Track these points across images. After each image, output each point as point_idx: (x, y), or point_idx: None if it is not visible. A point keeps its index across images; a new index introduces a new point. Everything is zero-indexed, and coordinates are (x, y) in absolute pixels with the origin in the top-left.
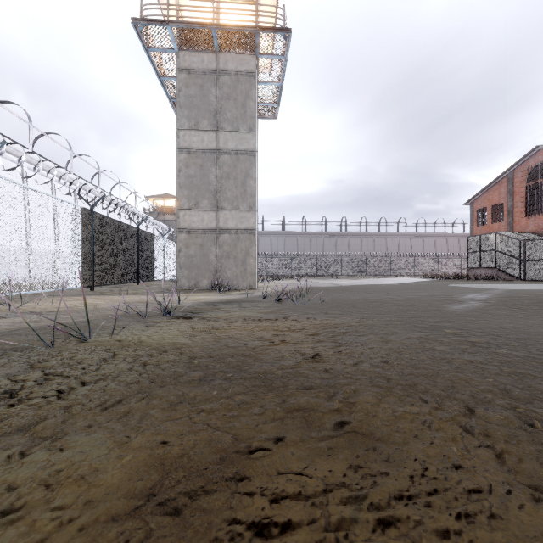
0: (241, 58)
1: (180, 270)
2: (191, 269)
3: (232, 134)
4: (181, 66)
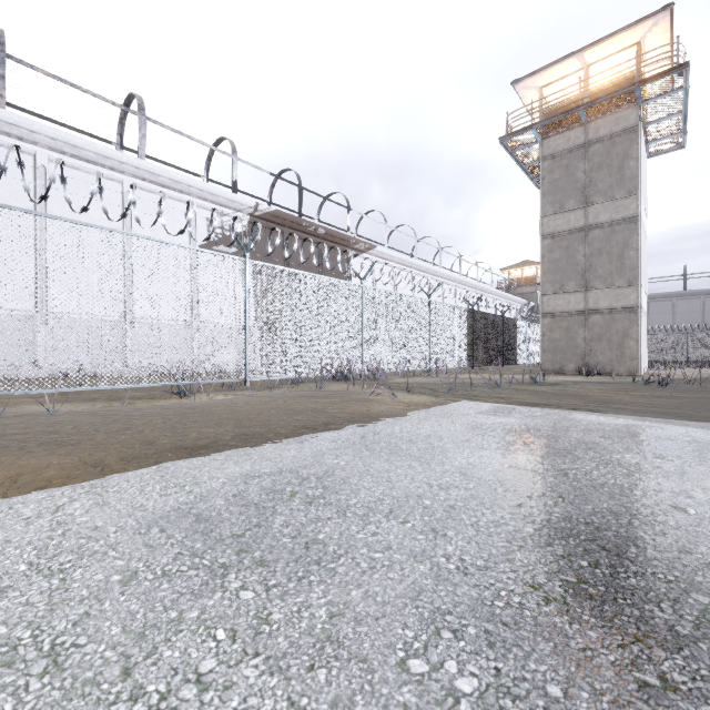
0: (616, 117)
1: (543, 354)
2: (555, 353)
3: (605, 205)
4: (545, 154)
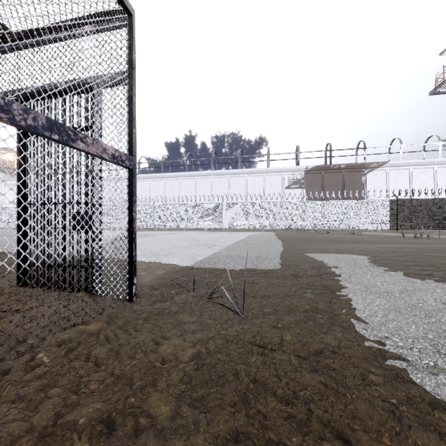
0: None
1: None
2: None
3: None
4: None
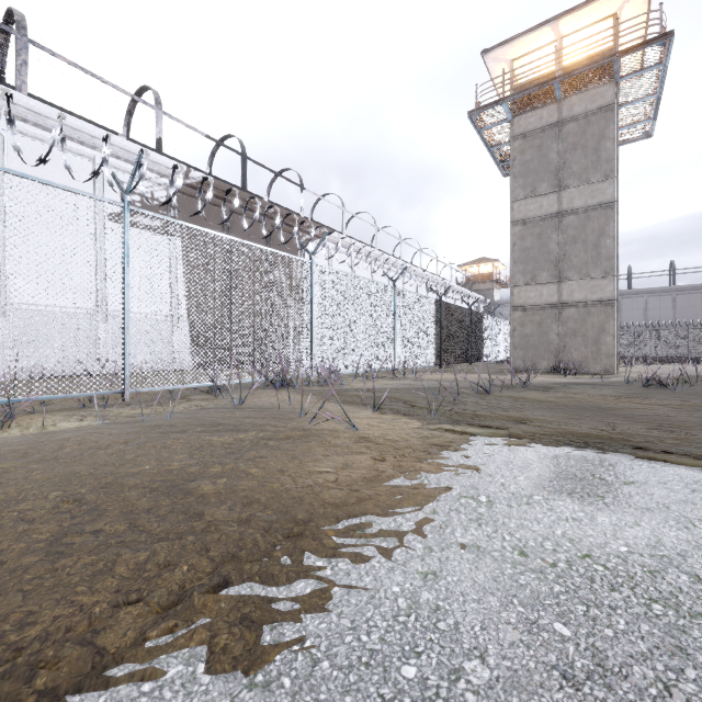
0: (592, 94)
1: (514, 350)
2: (526, 349)
3: (580, 189)
4: (516, 133)
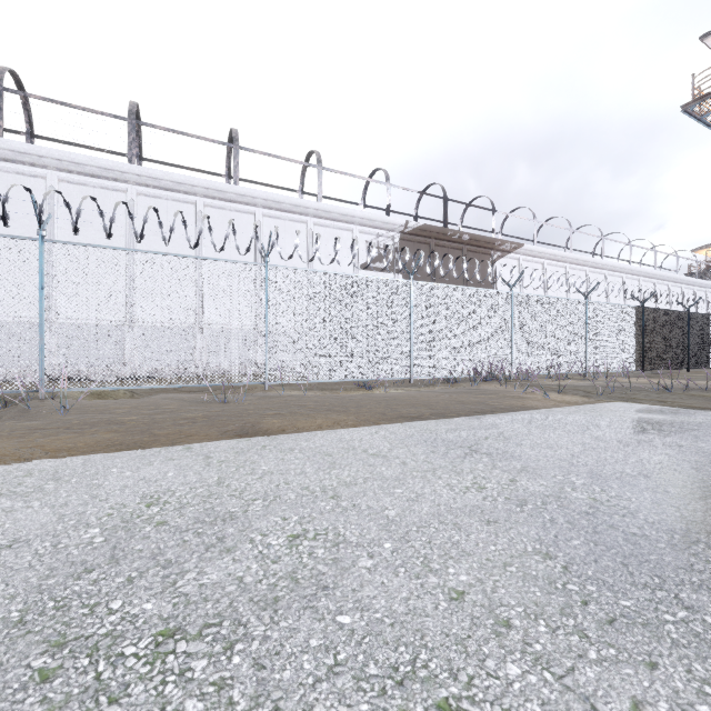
0: None
1: None
2: None
3: None
4: None
